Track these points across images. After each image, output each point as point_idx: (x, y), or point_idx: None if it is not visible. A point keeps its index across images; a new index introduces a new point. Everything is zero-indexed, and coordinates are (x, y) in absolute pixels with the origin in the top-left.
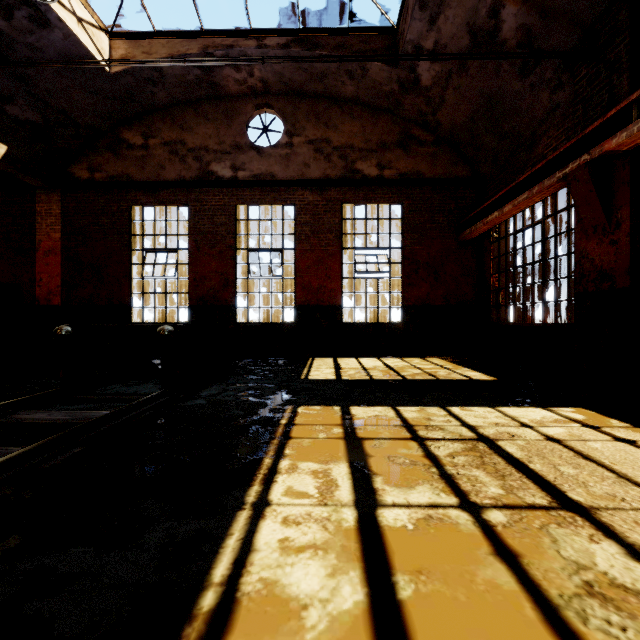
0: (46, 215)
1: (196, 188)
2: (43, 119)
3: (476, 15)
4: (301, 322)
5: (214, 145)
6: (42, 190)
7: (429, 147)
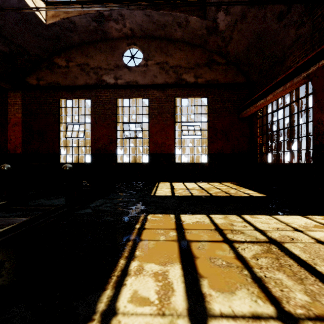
0: (13, 104)
1: (95, 89)
2: (9, 50)
3: None
4: (152, 162)
5: (104, 65)
6: (11, 91)
7: (223, 66)
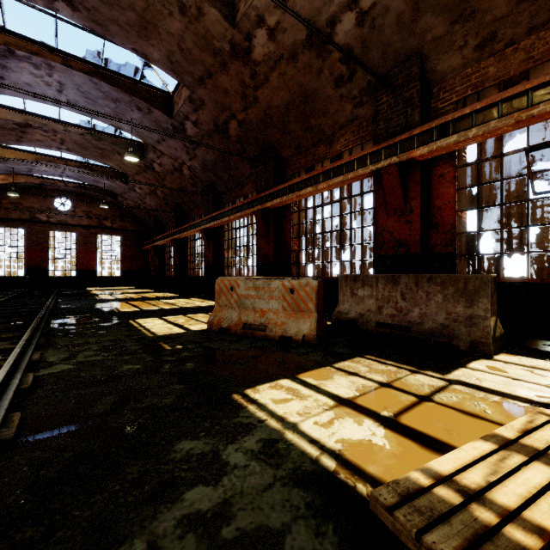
0: None
1: (29, 223)
2: None
3: (135, 204)
4: (80, 276)
5: (38, 207)
6: None
7: (130, 219)
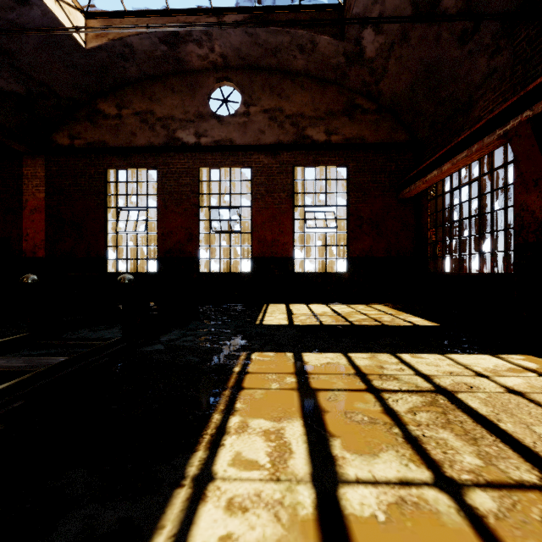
0: (32, 177)
1: (164, 153)
2: (27, 91)
3: None
4: (257, 272)
5: (180, 114)
6: (28, 155)
7: (372, 115)
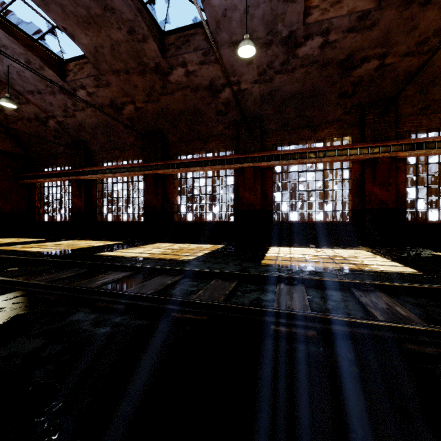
0: None
1: None
2: None
3: (40, 114)
4: None
5: None
6: None
7: (2, 134)
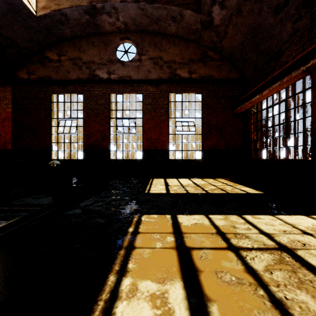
0: (3, 99)
1: (87, 84)
2: None
3: None
4: (146, 158)
5: (97, 60)
6: (1, 85)
7: (217, 62)
